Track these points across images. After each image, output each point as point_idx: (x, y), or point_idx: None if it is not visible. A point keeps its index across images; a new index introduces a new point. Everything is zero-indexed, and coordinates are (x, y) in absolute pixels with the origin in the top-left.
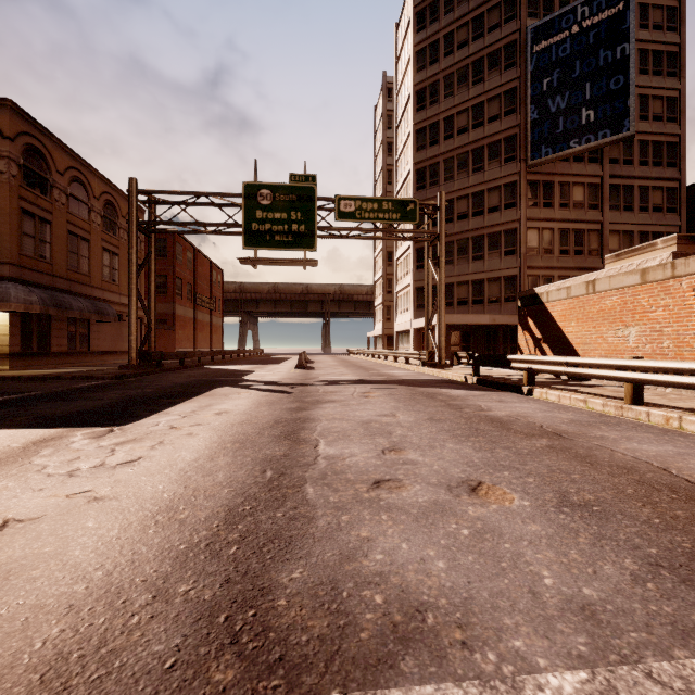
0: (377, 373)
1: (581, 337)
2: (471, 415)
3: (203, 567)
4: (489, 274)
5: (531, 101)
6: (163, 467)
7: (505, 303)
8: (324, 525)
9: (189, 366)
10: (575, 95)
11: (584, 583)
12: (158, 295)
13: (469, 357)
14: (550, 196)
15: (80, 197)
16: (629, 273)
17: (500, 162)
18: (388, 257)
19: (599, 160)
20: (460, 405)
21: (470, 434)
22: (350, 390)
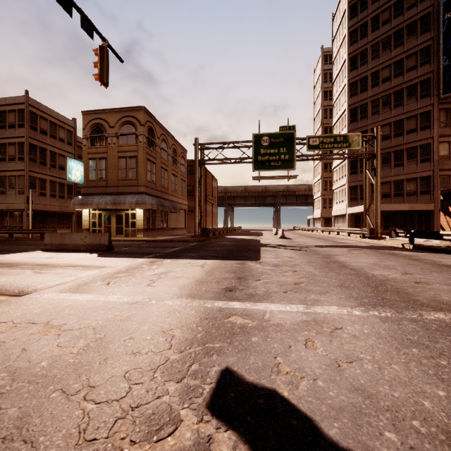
0: (335, 241)
1: None
2: (432, 263)
3: (385, 295)
4: (407, 175)
5: (443, 53)
6: (312, 274)
7: (421, 195)
8: (412, 290)
9: (217, 236)
10: None
11: None
12: (189, 197)
13: (406, 233)
14: None
15: (165, 148)
16: None
17: (416, 98)
18: (324, 167)
19: None
20: (418, 259)
21: (441, 271)
22: (337, 250)
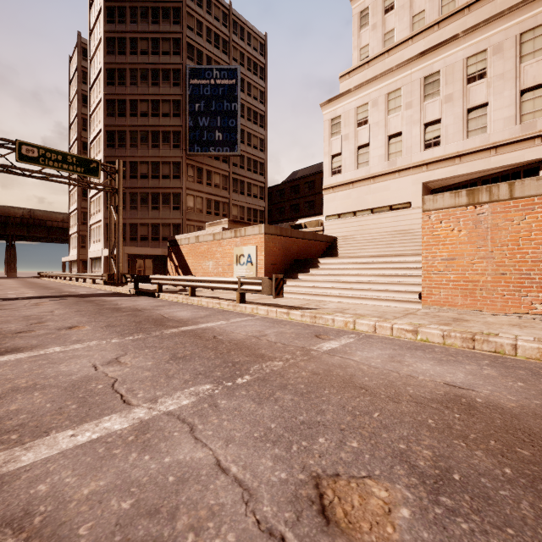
0: (60, 291)
1: (194, 265)
2: (106, 307)
3: None
4: (163, 220)
5: (189, 114)
6: None
7: None
8: None
9: None
10: (212, 120)
11: (85, 337)
12: None
13: (132, 277)
14: (201, 176)
15: None
16: (210, 234)
17: (170, 146)
18: (83, 193)
19: (228, 162)
20: (105, 304)
21: (94, 314)
22: (24, 302)
